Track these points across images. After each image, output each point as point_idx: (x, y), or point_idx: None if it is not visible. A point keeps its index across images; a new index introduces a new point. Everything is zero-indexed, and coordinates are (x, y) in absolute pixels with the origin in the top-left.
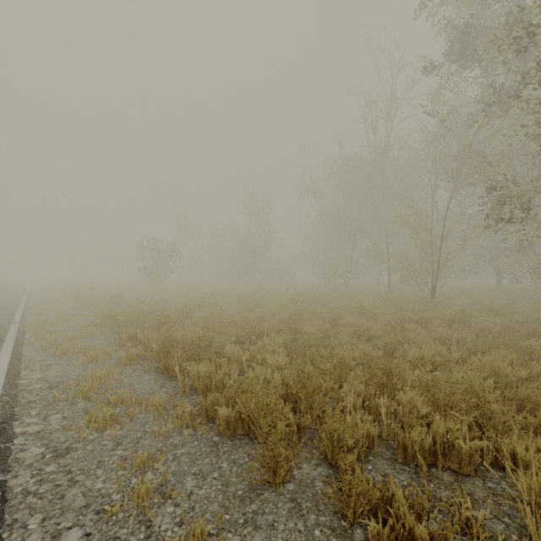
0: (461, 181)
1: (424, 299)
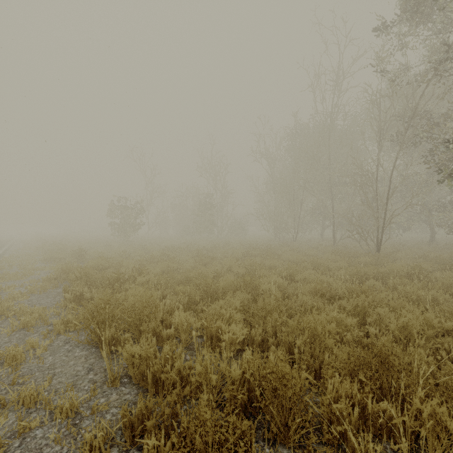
0: (407, 140)
1: (371, 253)
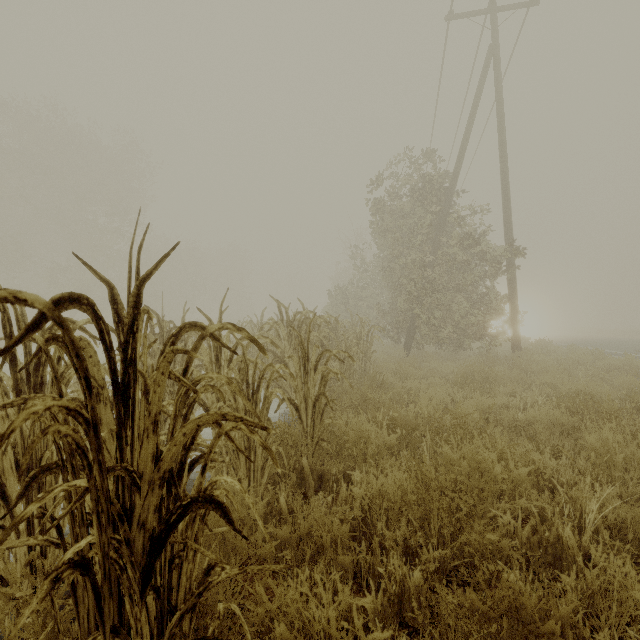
0: None
1: None
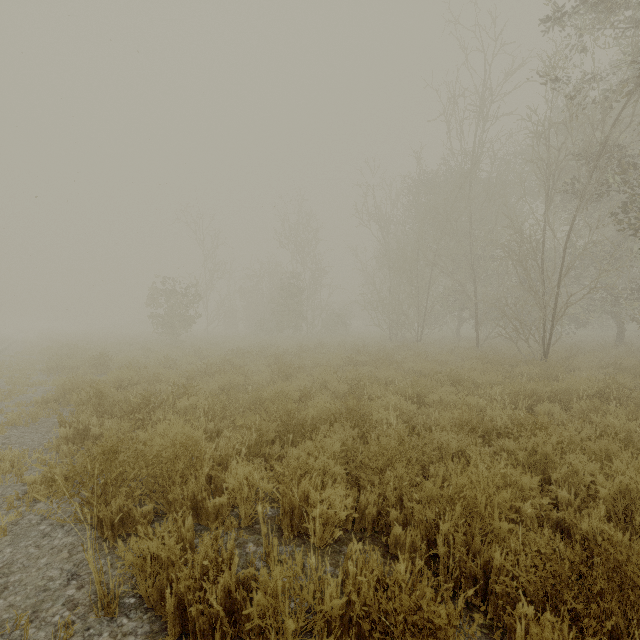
0: (590, 191)
1: (536, 359)
